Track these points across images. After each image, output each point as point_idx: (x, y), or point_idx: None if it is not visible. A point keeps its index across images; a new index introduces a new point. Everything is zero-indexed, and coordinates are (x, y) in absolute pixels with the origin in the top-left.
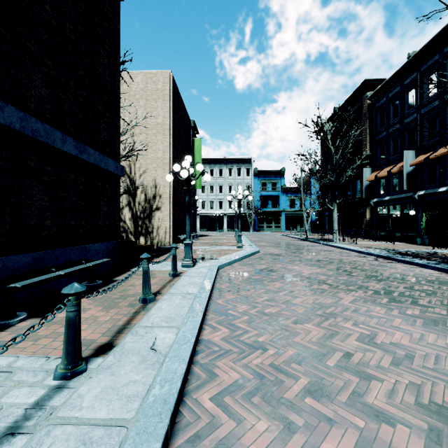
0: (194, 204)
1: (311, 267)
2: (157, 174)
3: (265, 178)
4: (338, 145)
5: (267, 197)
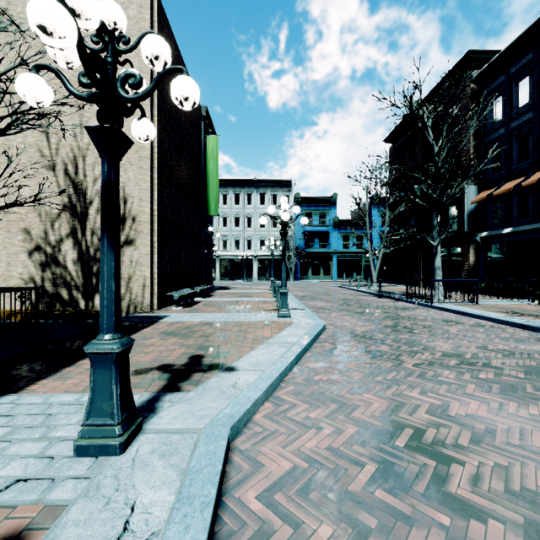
0: (209, 240)
1: (519, 402)
2: (128, 177)
3: (310, 208)
4: (446, 137)
5: (312, 234)
